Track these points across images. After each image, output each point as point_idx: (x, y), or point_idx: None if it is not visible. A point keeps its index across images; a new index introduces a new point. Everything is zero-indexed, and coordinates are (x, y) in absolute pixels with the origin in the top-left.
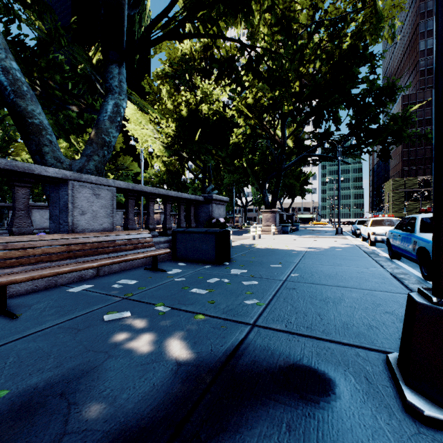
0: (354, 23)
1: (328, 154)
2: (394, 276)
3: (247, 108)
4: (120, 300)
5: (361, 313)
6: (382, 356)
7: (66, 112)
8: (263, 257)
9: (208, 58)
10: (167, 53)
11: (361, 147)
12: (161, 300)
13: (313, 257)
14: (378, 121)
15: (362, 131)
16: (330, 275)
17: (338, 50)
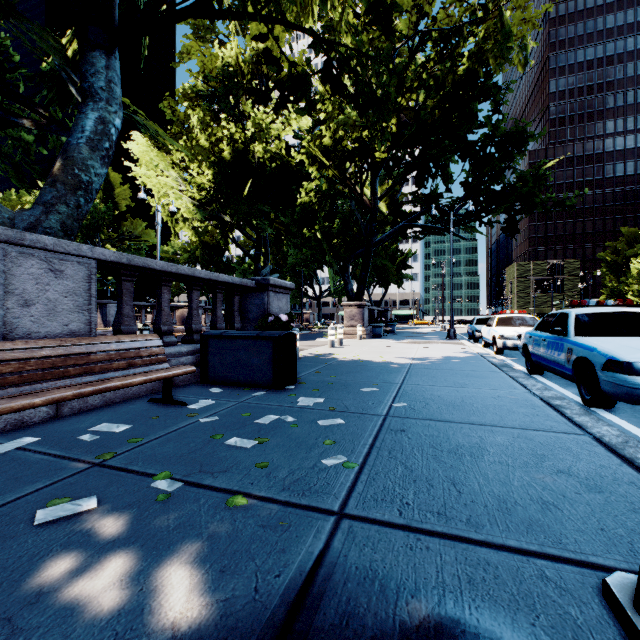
0: (473, 39)
1: (435, 224)
2: (547, 403)
3: (322, 152)
4: (84, 470)
5: (521, 475)
6: (588, 575)
7: (15, 132)
8: (348, 374)
9: (264, 75)
10: (200, 62)
11: (481, 216)
12: (168, 466)
13: (423, 373)
14: (503, 180)
15: (482, 193)
16: (454, 403)
17: (451, 76)
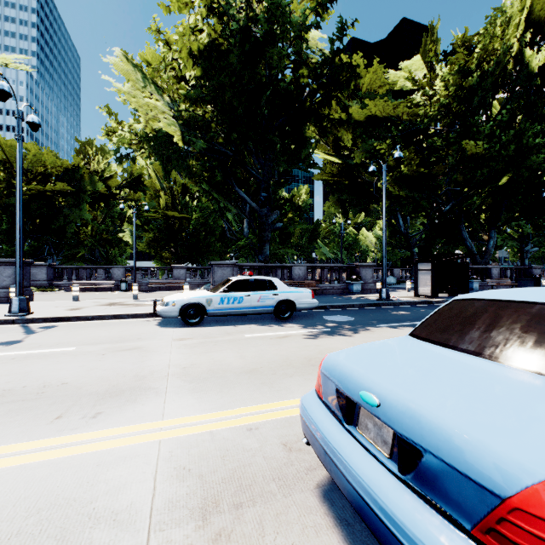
0: None
1: None
2: None
3: None
4: None
5: None
6: None
7: None
8: None
9: None
10: None
11: None
12: None
13: None
14: None
15: None
16: None
17: None
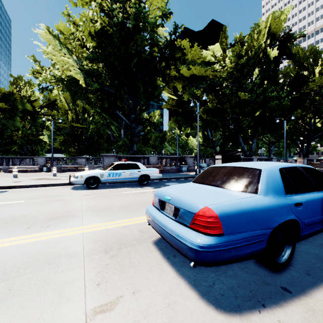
0: None
1: None
2: None
3: None
4: None
5: None
6: None
7: None
8: None
9: None
10: None
11: None
12: None
13: None
14: None
15: None
16: None
17: None
